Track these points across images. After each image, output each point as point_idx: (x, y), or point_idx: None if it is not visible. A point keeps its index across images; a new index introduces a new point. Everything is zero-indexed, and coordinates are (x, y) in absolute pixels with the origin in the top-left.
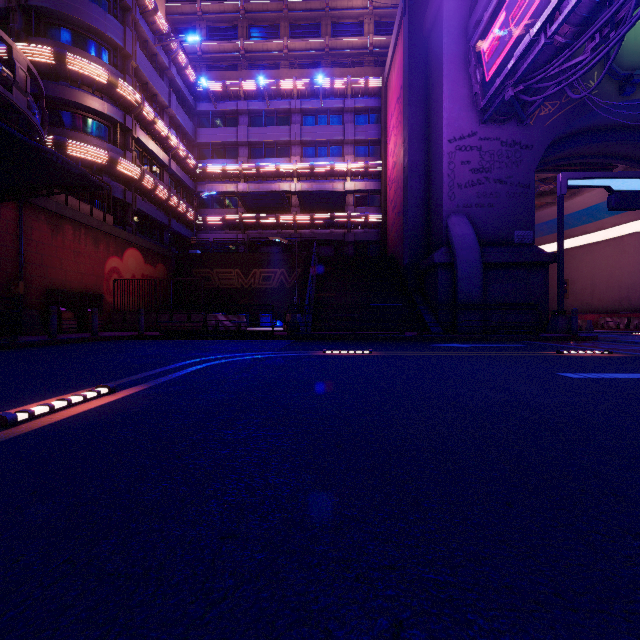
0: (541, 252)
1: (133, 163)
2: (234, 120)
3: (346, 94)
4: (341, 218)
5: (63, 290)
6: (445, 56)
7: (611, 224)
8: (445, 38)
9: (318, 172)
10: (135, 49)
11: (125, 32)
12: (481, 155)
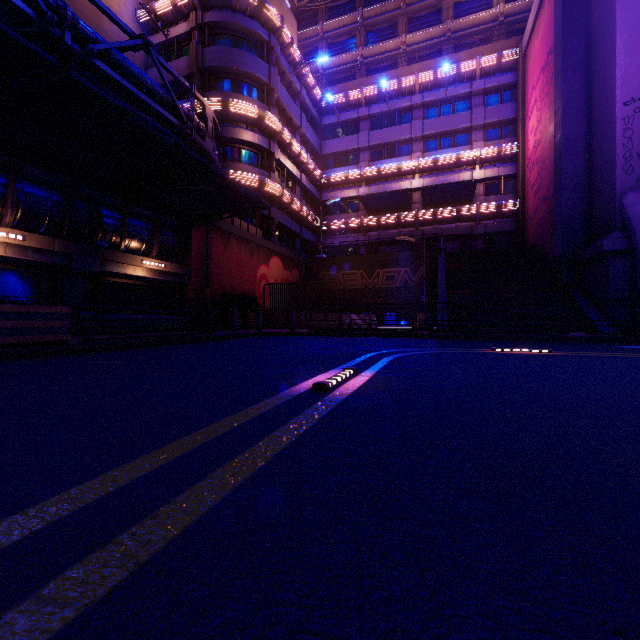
0: None
1: (275, 182)
2: (355, 127)
3: (474, 76)
4: (468, 210)
5: (232, 294)
6: (618, 3)
7: None
8: None
9: (442, 165)
10: (277, 82)
11: (270, 70)
12: None
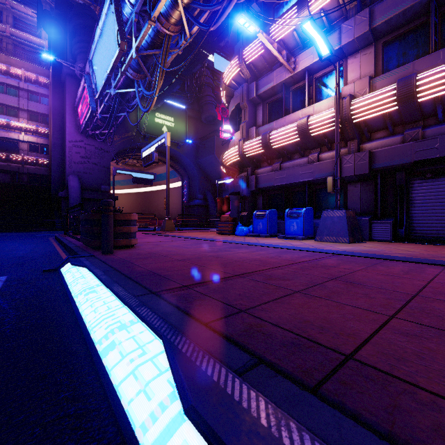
0: (112, 195)
1: None
2: None
3: (21, 78)
4: (16, 157)
5: None
6: (67, 102)
7: None
8: (67, 94)
9: None
10: None
11: None
12: (86, 151)
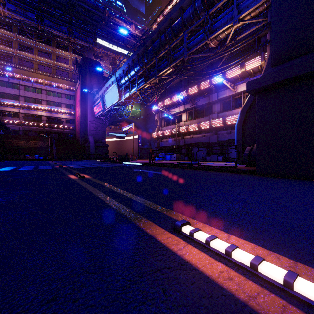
0: (106, 144)
1: None
2: (17, 86)
3: (63, 88)
4: (61, 126)
5: None
6: (88, 104)
7: (130, 136)
8: (88, 100)
9: (53, 111)
10: None
11: None
12: (96, 125)
